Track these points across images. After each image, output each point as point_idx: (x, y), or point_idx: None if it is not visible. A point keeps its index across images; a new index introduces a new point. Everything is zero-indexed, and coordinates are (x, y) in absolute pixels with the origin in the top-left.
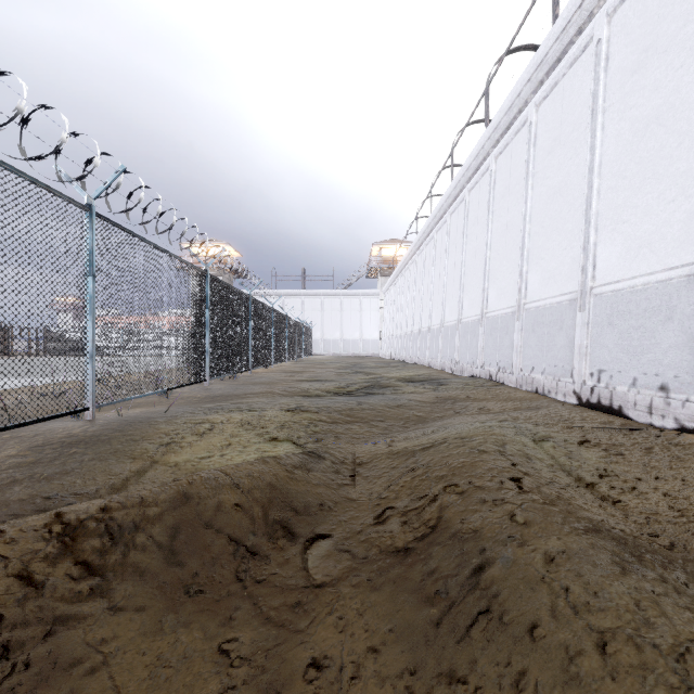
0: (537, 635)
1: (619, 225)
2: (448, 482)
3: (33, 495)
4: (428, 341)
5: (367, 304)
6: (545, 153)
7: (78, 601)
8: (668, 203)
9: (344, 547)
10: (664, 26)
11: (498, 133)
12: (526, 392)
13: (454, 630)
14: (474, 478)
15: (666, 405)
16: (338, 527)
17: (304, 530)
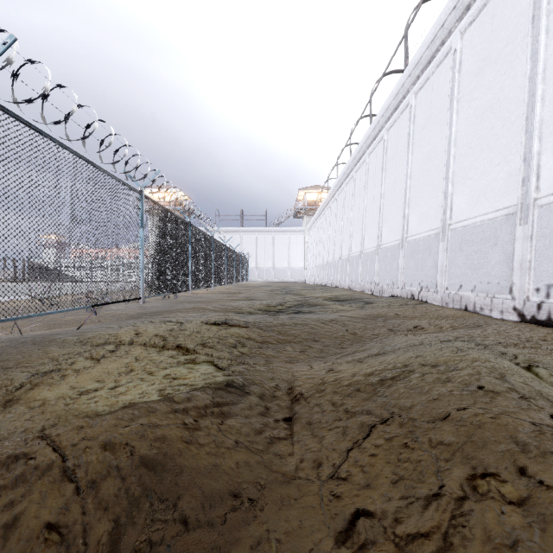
0: None
1: None
2: (472, 464)
3: None
4: (348, 266)
5: (294, 239)
6: (472, 76)
7: None
8: None
9: None
10: None
11: (418, 69)
12: (454, 309)
13: None
14: (527, 462)
15: None
16: None
17: None
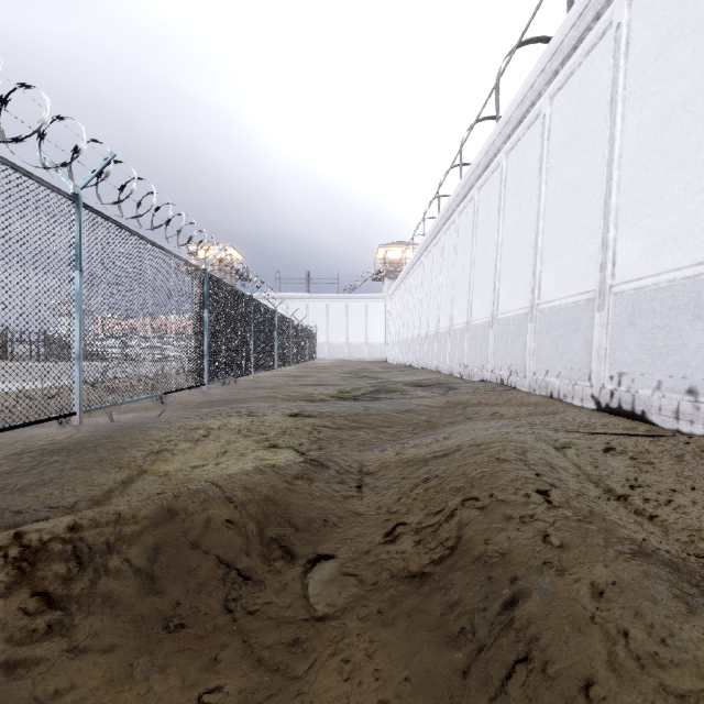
0: (594, 697)
1: (641, 218)
2: (466, 494)
3: (2, 509)
4: (436, 344)
5: (372, 307)
6: (560, 146)
7: (31, 642)
8: (696, 194)
9: (350, 570)
10: (690, 6)
11: (509, 128)
12: (540, 396)
13: (486, 683)
14: (496, 491)
15: (695, 409)
16: (343, 546)
17: (304, 550)
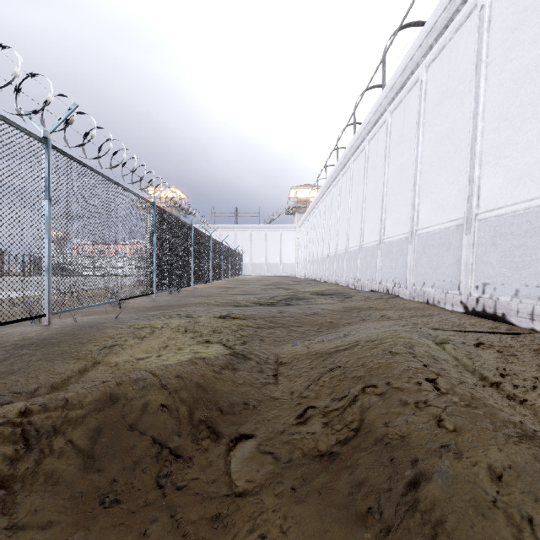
0: None
1: (501, 160)
2: (366, 382)
3: None
4: (335, 263)
5: (286, 235)
6: (434, 105)
7: None
8: None
9: (267, 448)
10: None
11: (393, 92)
12: (418, 302)
13: None
14: (391, 380)
15: None
16: (262, 427)
17: (228, 430)
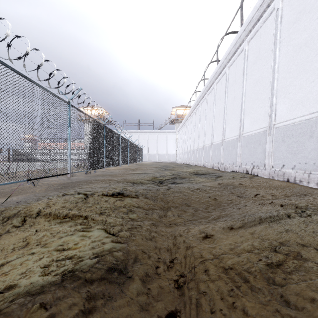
0: None
1: None
2: None
3: None
4: (203, 153)
5: (169, 137)
6: (291, 24)
7: None
8: None
9: None
10: None
11: (251, 25)
12: (279, 181)
13: None
14: None
15: None
16: None
17: None
